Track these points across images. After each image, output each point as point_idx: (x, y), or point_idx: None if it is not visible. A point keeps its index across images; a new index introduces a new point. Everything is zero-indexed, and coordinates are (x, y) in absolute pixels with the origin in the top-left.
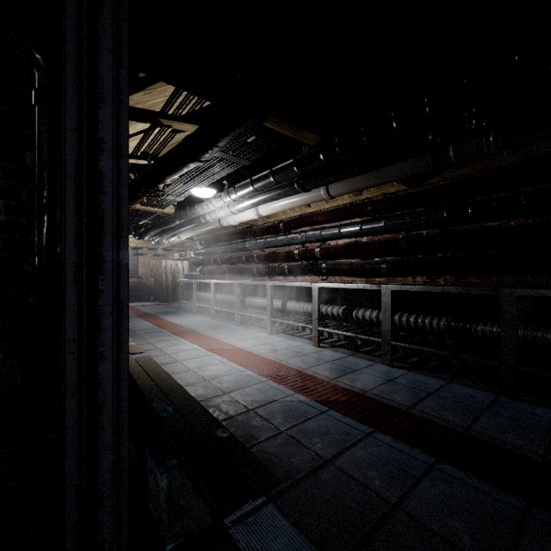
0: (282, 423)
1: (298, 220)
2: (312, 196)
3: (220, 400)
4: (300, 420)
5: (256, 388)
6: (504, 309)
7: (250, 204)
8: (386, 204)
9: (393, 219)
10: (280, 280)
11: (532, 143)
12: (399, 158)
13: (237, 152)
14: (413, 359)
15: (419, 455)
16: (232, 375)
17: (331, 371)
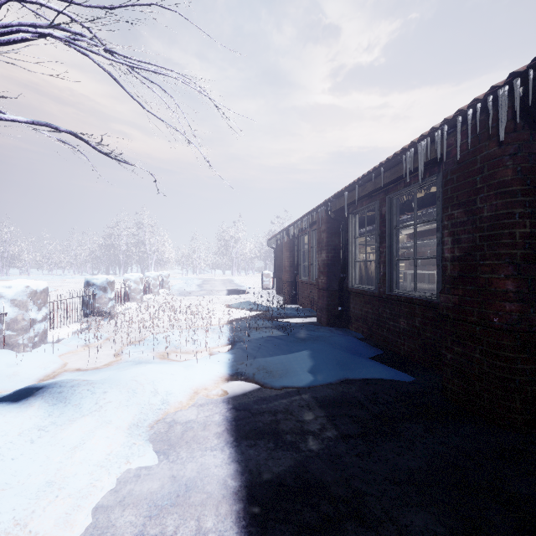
0: None
1: None
2: None
3: None
4: None
5: None
6: None
7: None
8: None
9: None
10: None
11: None
12: None
13: None
14: None
15: None
16: None
17: None
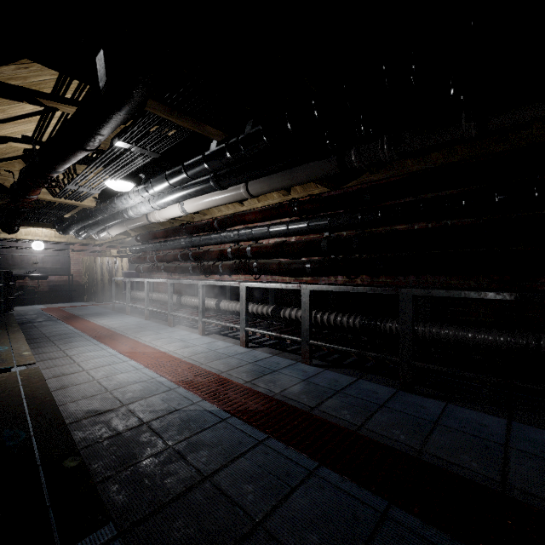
0: (174, 436)
1: (231, 218)
2: (234, 194)
3: (114, 414)
4: (194, 431)
5: (162, 397)
6: (402, 308)
7: (169, 200)
8: (311, 205)
9: (316, 219)
10: (216, 279)
11: (430, 153)
12: (303, 160)
13: (140, 143)
14: (334, 356)
15: (304, 461)
16: (140, 384)
17: (249, 373)
